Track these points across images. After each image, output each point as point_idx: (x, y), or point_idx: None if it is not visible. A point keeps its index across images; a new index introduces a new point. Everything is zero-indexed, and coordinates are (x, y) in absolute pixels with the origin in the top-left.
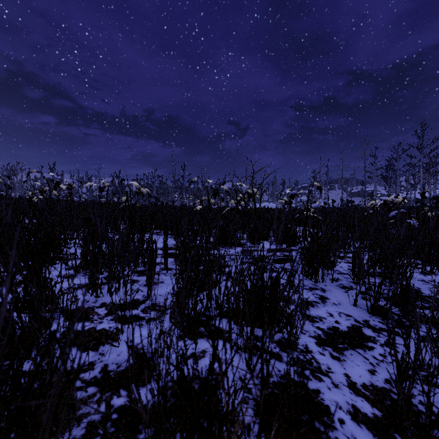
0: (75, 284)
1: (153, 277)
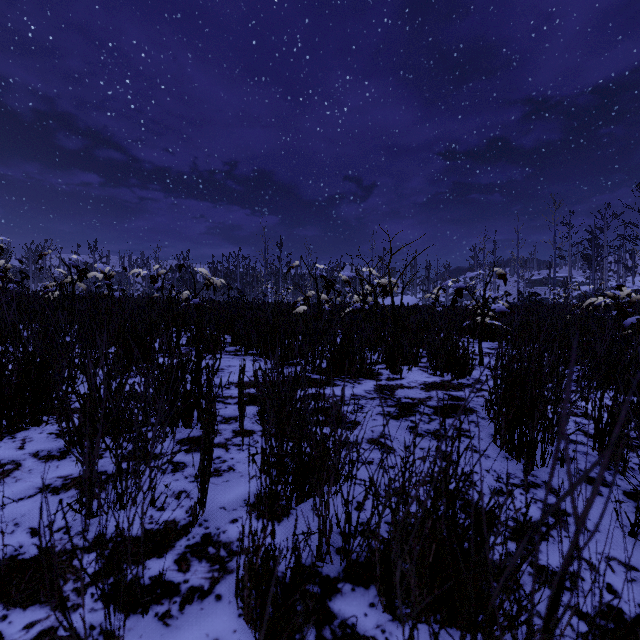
0: (60, 476)
1: (208, 474)
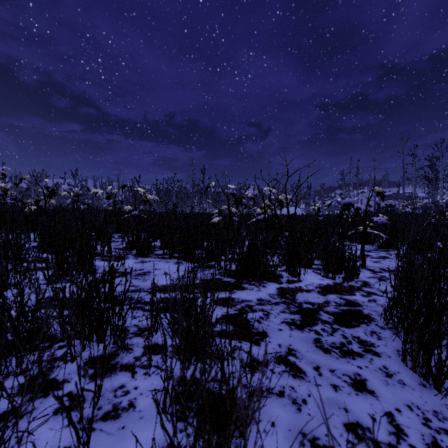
0: None
1: None
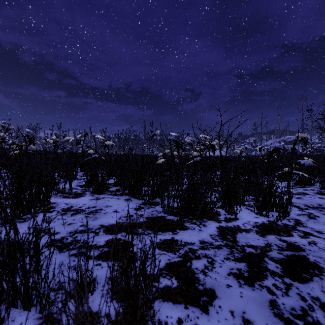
0: None
1: None
